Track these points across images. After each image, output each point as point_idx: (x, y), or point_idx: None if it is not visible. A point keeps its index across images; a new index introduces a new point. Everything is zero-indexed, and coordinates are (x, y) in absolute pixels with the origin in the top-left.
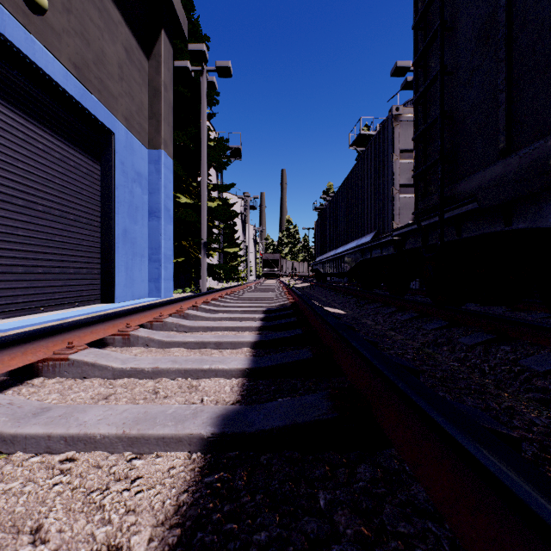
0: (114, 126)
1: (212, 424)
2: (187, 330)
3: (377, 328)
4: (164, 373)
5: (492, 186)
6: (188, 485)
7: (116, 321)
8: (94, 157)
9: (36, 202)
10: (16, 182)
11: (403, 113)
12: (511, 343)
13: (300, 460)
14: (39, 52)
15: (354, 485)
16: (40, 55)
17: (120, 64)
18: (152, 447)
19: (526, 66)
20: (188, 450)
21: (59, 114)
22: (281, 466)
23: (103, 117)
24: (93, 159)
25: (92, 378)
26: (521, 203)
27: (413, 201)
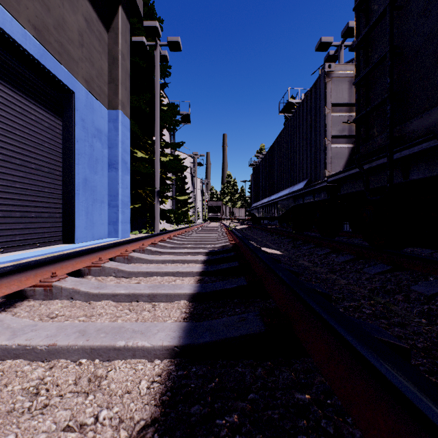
0: (74, 86)
1: None
2: (126, 275)
3: (316, 270)
4: (63, 352)
5: None
6: None
7: (41, 270)
8: (56, 114)
9: None
10: None
11: (334, 70)
12: None
13: None
14: None
15: None
16: None
17: (81, 32)
18: None
19: None
20: None
21: (20, 71)
22: None
23: (64, 77)
24: (55, 115)
25: None
26: None
27: (344, 151)
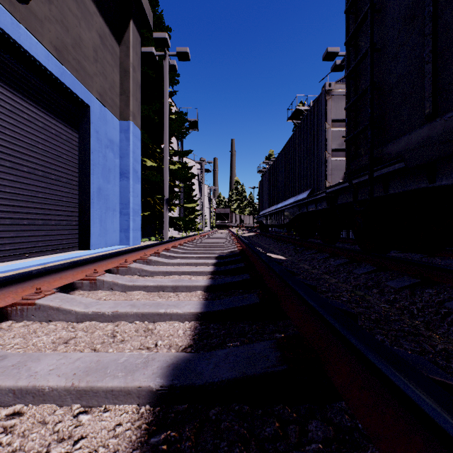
0: (89, 100)
1: (161, 374)
2: (148, 274)
3: (313, 272)
4: (123, 316)
5: (418, 147)
6: (132, 448)
7: (85, 267)
8: (72, 127)
9: (22, 164)
10: (4, 147)
11: (334, 88)
12: (434, 287)
13: (250, 414)
14: (23, 35)
15: (306, 447)
16: (24, 38)
17: (95, 48)
18: (101, 399)
19: (451, 39)
20: (137, 403)
21: (42, 89)
22: (231, 422)
23: (80, 92)
24: (72, 128)
25: (57, 321)
26: (444, 162)
27: (343, 164)
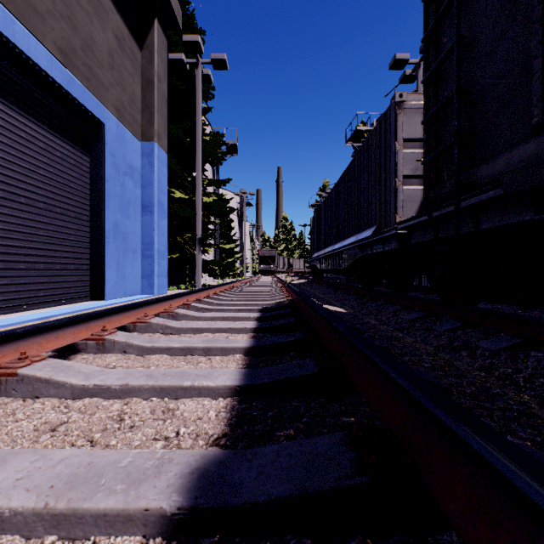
0: (104, 116)
1: (180, 488)
2: (174, 332)
3: (382, 328)
4: (136, 391)
5: (521, 168)
6: None
7: (91, 323)
8: (82, 149)
9: (18, 194)
10: None
11: (406, 100)
12: (542, 349)
13: None
14: (19, 33)
15: None
16: (20, 36)
17: (111, 52)
18: (88, 529)
19: None
20: (143, 534)
21: (44, 101)
22: None
23: (92, 106)
24: (82, 150)
25: (46, 398)
26: None
27: (417, 193)
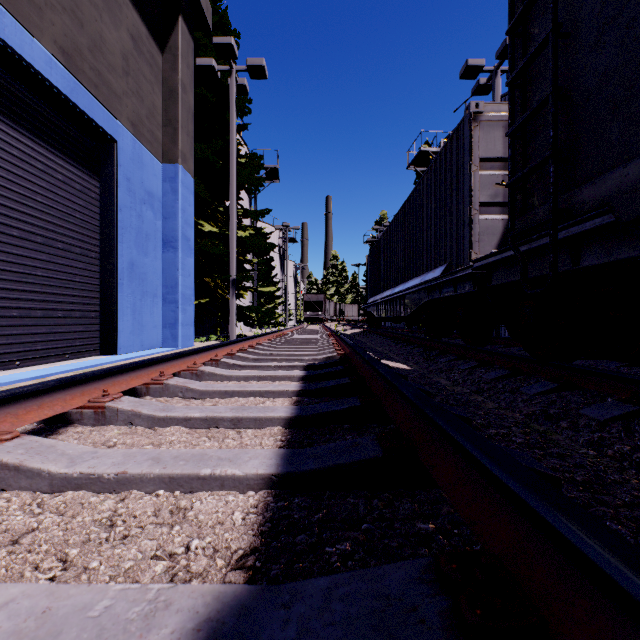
0: (116, 131)
1: None
2: (197, 395)
3: (456, 390)
4: (136, 482)
5: (639, 187)
6: None
7: (88, 386)
8: (90, 171)
9: (9, 225)
10: None
11: (484, 111)
12: None
13: None
14: (10, 27)
15: None
16: (11, 32)
17: (125, 54)
18: None
19: None
20: None
21: (43, 112)
22: None
23: (102, 120)
24: (89, 173)
25: (15, 491)
26: None
27: (497, 225)
